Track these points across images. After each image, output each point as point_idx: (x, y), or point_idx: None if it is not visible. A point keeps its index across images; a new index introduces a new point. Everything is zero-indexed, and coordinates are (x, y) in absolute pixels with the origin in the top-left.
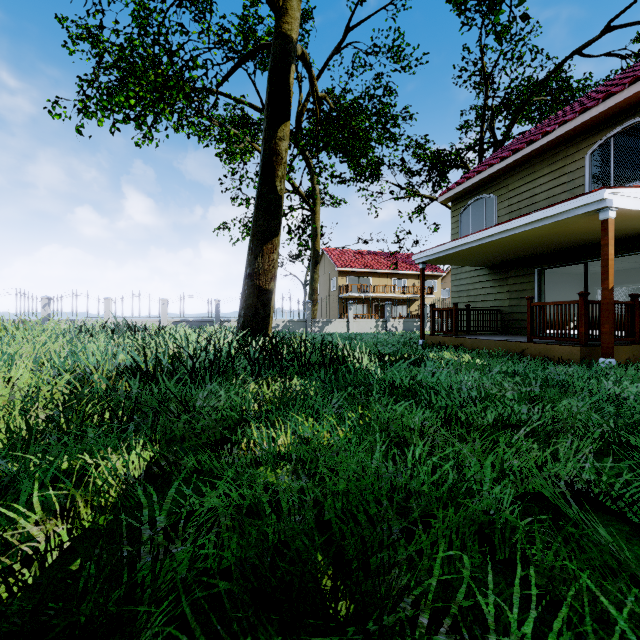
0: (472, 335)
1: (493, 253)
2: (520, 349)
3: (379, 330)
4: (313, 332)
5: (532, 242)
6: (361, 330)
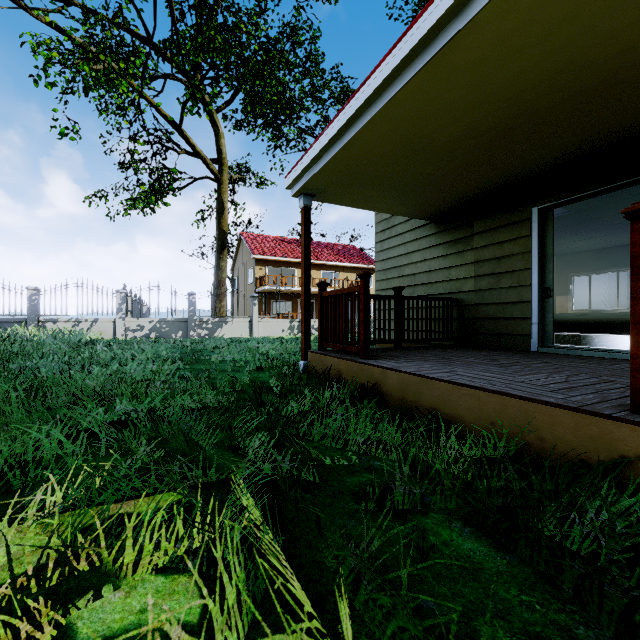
0: (405, 353)
1: (453, 152)
2: (606, 450)
3: (295, 333)
4: (199, 336)
5: (581, 67)
6: (270, 333)
